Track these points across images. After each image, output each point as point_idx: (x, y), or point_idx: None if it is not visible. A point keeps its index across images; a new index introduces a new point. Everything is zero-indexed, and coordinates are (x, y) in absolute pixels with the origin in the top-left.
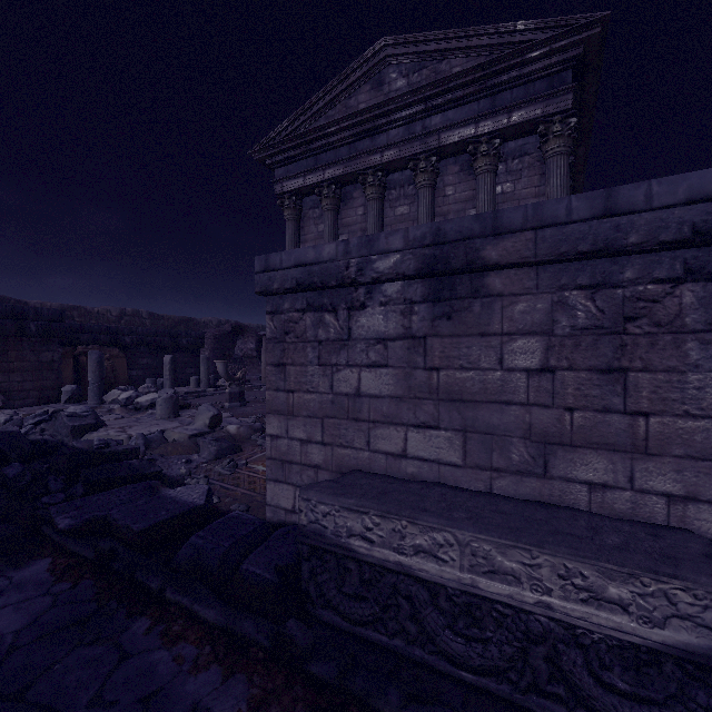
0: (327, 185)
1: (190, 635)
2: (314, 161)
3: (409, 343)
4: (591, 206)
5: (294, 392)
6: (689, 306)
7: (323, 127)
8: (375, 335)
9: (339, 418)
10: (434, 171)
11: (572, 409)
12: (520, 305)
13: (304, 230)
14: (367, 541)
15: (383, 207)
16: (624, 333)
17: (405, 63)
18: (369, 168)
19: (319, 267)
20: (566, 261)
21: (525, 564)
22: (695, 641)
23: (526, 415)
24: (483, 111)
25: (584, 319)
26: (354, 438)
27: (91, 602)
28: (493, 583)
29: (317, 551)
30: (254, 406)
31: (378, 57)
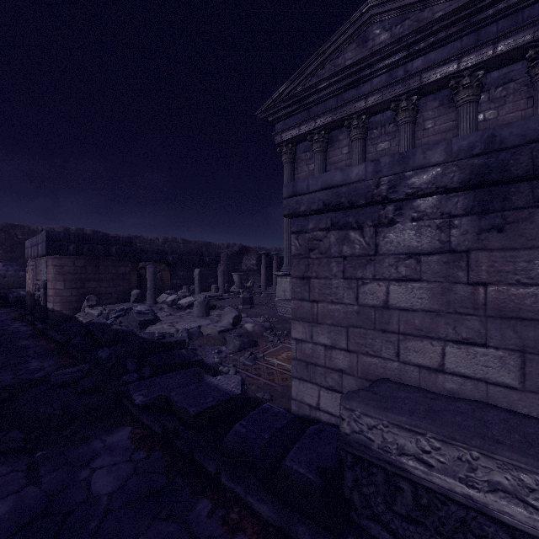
0: (317, 131)
1: (247, 527)
2: (306, 114)
3: (448, 257)
4: None
5: (318, 302)
6: None
7: (315, 84)
8: (405, 250)
9: (365, 328)
10: (414, 109)
11: None
12: None
13: (297, 170)
14: (423, 463)
15: (365, 145)
16: None
17: (388, 19)
18: (354, 113)
19: (347, 188)
20: None
21: None
22: None
23: None
24: (466, 47)
25: None
26: (381, 348)
27: (162, 474)
28: None
29: (361, 461)
30: (260, 308)
31: (364, 18)
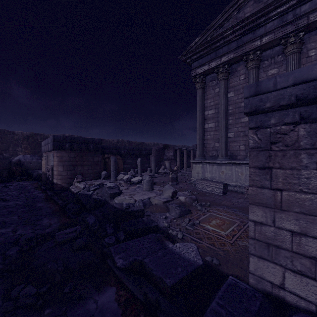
0: (222, 66)
1: None
2: (214, 54)
3: None
4: None
5: (282, 190)
6: None
7: (222, 33)
8: None
9: None
10: (300, 42)
11: None
12: None
13: (206, 93)
14: None
15: (258, 72)
16: None
17: None
18: (251, 50)
19: None
20: None
21: None
22: None
23: None
24: None
25: None
26: None
27: None
28: None
29: None
30: (183, 184)
31: None
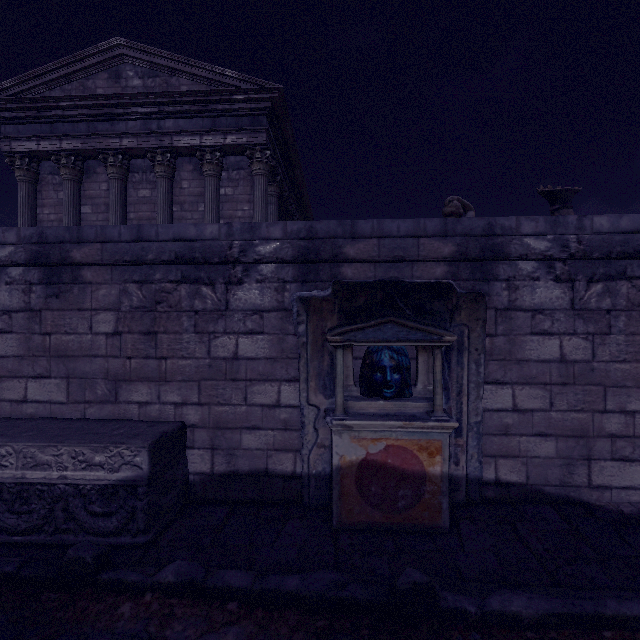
0: (66, 155)
1: None
2: (49, 129)
3: (29, 314)
4: (131, 233)
5: None
6: (184, 297)
7: (56, 98)
8: (2, 308)
9: None
10: (170, 166)
11: (131, 358)
12: (102, 290)
13: (42, 194)
14: None
15: (126, 187)
16: (156, 311)
17: (141, 67)
18: (110, 149)
19: None
20: (127, 265)
21: (55, 455)
22: (131, 474)
23: (106, 363)
24: (206, 128)
25: (137, 302)
26: None
27: None
28: (36, 472)
29: None
30: None
31: (115, 52)
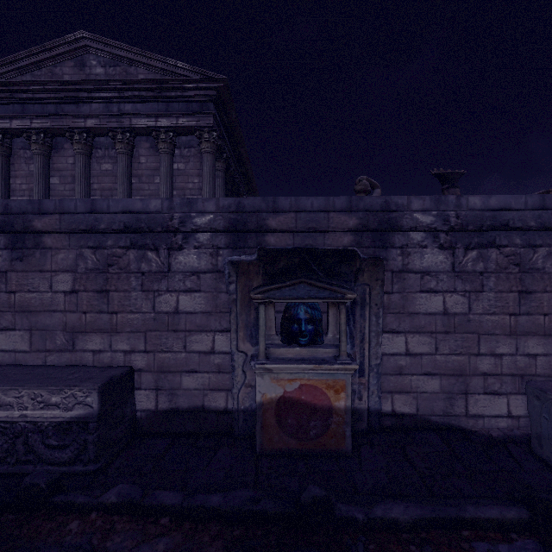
0: (36, 132)
1: None
2: (21, 109)
3: None
4: (86, 206)
5: None
6: (132, 260)
7: (26, 83)
8: None
9: None
10: (130, 143)
11: (86, 313)
12: (61, 255)
13: (14, 167)
14: None
15: (90, 161)
16: (108, 272)
17: (103, 57)
18: (76, 128)
19: None
20: (82, 233)
21: (16, 397)
22: (83, 412)
23: (64, 317)
24: (161, 111)
25: (91, 264)
26: None
27: None
28: None
29: None
30: None
31: (80, 43)
